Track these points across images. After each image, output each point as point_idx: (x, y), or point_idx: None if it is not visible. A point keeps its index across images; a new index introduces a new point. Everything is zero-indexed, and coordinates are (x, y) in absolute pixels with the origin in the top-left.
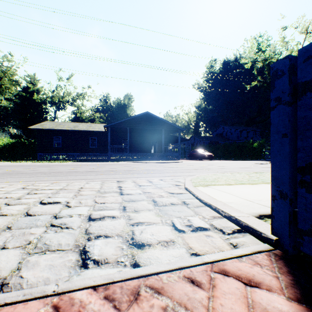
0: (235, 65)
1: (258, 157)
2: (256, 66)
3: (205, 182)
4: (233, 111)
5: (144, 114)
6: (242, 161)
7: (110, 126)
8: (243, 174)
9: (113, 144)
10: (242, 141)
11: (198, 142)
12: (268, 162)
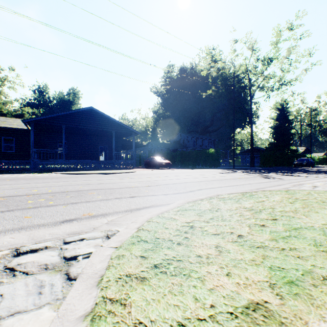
0: (192, 73)
1: (215, 165)
2: (211, 75)
3: (157, 296)
4: (190, 119)
5: (87, 110)
6: (201, 169)
7: (34, 122)
8: (230, 202)
9: (43, 147)
10: (198, 148)
11: (155, 148)
12: (226, 170)
